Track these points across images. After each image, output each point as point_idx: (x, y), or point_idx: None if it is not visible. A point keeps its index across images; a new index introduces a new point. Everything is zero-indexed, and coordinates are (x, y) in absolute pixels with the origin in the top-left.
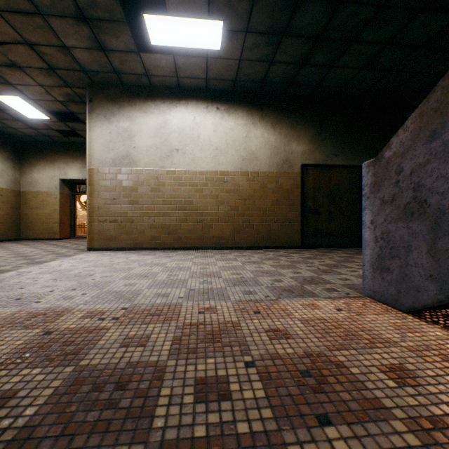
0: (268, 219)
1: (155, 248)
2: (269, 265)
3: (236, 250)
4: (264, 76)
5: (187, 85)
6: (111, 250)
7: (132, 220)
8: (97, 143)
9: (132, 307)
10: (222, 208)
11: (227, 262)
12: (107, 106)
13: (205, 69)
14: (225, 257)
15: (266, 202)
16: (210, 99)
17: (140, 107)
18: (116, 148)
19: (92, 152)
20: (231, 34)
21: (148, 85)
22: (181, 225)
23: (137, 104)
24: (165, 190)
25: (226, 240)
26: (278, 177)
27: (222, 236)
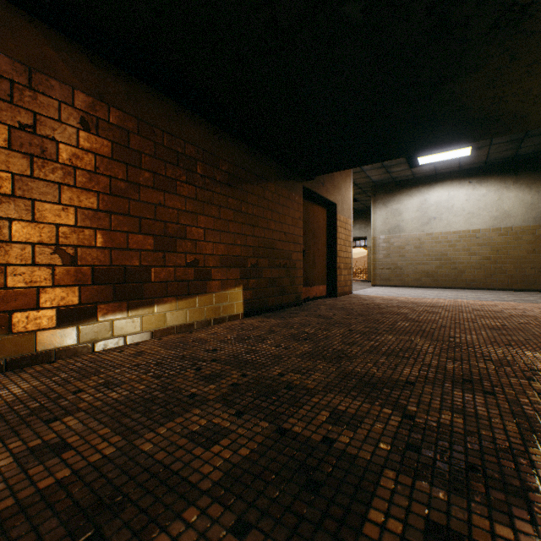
0: (522, 266)
1: (417, 286)
2: (505, 296)
3: (487, 290)
4: (514, 154)
5: (442, 172)
6: (386, 286)
7: (400, 268)
8: (378, 221)
9: (426, 298)
10: (473, 258)
11: (474, 294)
12: (384, 197)
13: (458, 163)
14: (473, 292)
15: (520, 252)
16: (462, 177)
17: (406, 194)
18: (390, 222)
19: (375, 227)
20: (477, 148)
21: (412, 178)
22: (437, 271)
23: (404, 192)
24: (425, 247)
25: (478, 282)
26: (534, 229)
27: (474, 279)
